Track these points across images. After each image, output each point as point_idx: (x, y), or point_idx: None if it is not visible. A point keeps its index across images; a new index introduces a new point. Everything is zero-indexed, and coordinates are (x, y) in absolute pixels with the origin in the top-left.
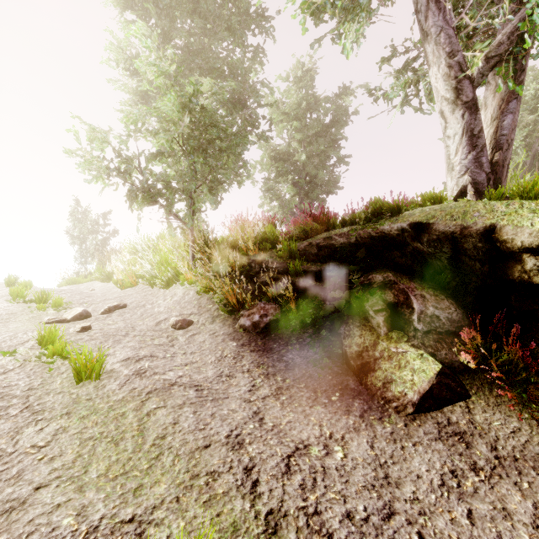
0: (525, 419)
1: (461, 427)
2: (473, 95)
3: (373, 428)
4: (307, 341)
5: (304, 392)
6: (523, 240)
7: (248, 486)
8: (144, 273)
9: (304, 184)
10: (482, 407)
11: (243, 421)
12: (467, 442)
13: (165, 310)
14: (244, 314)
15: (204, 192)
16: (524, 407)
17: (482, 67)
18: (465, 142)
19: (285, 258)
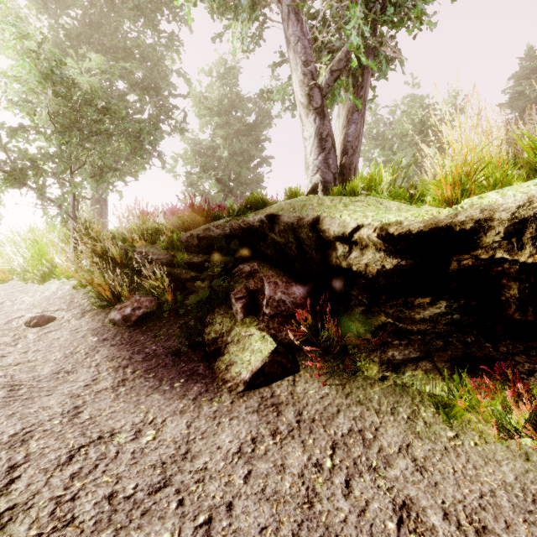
0: (335, 386)
1: (281, 398)
2: (321, 103)
3: (200, 409)
4: (177, 332)
5: (150, 381)
6: (334, 230)
7: (1, 484)
8: (14, 266)
9: (228, 181)
10: (306, 379)
11: (50, 417)
12: (280, 411)
13: (27, 307)
14: (116, 308)
15: (83, 177)
16: (338, 375)
17: (328, 79)
18: (316, 144)
19: (168, 250)
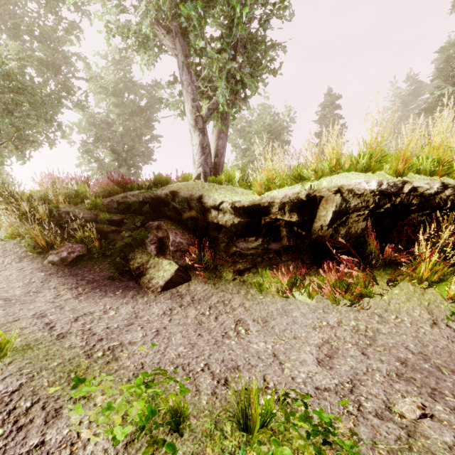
0: (211, 285)
1: (182, 293)
2: (203, 126)
3: (137, 301)
4: (106, 266)
5: (98, 293)
6: (210, 202)
7: (47, 328)
8: None
9: (122, 152)
10: (195, 283)
11: (47, 309)
12: (182, 297)
13: None
14: (53, 252)
15: (9, 148)
16: (212, 280)
17: (207, 112)
18: (200, 150)
19: (92, 210)
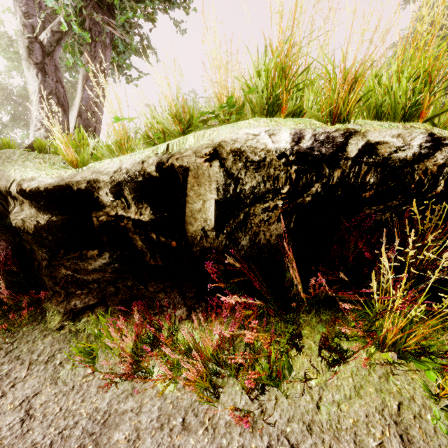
0: (1, 346)
1: None
2: (42, 59)
3: None
4: None
5: None
6: (1, 183)
7: None
8: None
9: None
10: None
11: None
12: None
13: None
14: None
15: None
16: (14, 333)
17: (50, 38)
18: (39, 100)
19: None
